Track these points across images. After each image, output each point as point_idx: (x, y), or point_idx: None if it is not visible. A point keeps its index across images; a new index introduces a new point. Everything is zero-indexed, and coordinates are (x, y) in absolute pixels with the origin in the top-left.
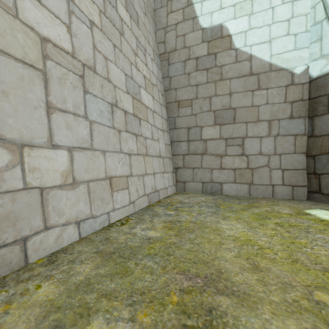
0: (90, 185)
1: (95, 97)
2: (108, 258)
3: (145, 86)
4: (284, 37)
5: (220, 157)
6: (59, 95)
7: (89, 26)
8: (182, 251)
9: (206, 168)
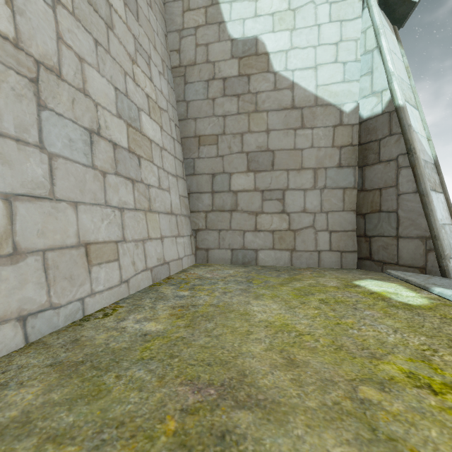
0: (49, 257)
1: (60, 117)
2: (71, 372)
3: (149, 109)
4: (331, 65)
5: (254, 215)
6: None
7: (49, 3)
8: (192, 349)
9: (237, 230)
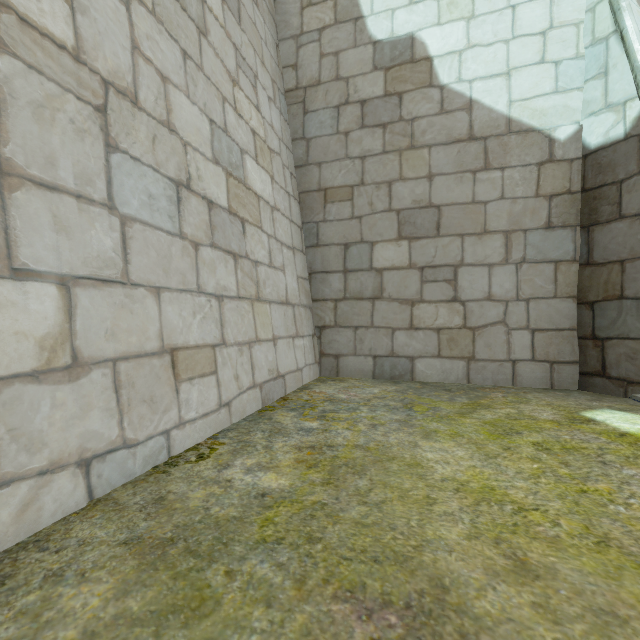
0: (121, 370)
1: (137, 163)
2: (155, 559)
3: (256, 152)
4: (534, 67)
5: (409, 305)
6: (37, 147)
7: None
8: (342, 526)
9: (382, 327)
